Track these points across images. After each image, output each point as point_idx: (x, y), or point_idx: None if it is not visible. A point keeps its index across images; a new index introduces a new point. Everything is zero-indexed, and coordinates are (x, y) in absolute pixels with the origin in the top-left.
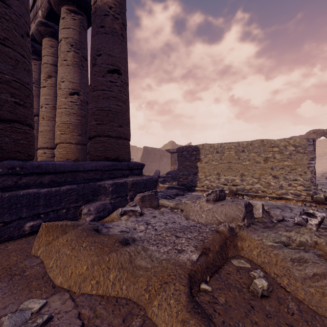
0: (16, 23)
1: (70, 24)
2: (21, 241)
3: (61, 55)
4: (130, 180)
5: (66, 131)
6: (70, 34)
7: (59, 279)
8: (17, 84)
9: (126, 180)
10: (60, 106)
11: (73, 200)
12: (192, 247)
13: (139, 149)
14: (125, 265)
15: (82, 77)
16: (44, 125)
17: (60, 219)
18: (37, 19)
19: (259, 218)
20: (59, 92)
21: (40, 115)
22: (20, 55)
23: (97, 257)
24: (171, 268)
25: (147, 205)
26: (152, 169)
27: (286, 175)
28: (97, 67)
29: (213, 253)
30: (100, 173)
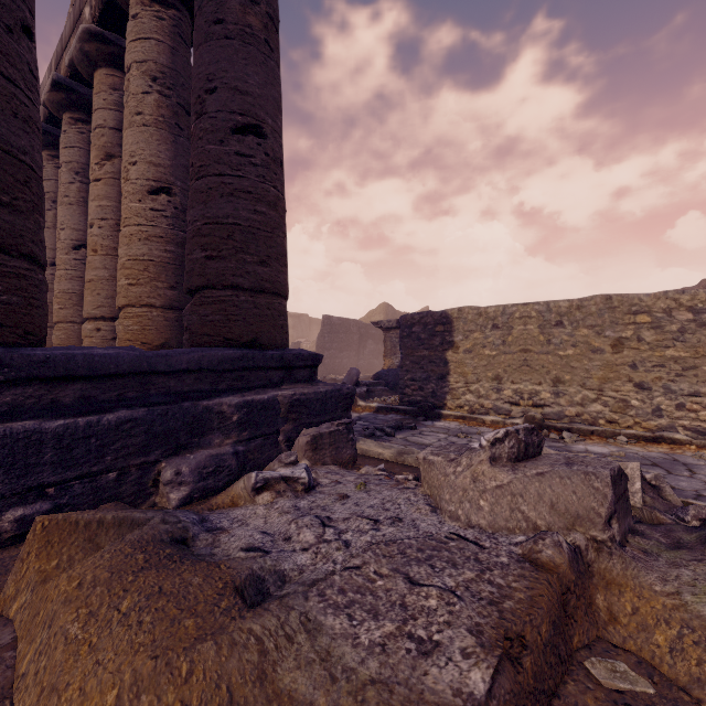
0: None
1: (151, 29)
2: None
3: (129, 103)
4: (284, 395)
5: (141, 277)
6: (150, 54)
7: None
8: None
9: (277, 395)
10: (127, 220)
11: (138, 446)
12: (466, 633)
13: (314, 323)
14: (242, 693)
15: (177, 152)
16: (97, 266)
17: (102, 497)
18: (80, 25)
19: (644, 512)
20: (125, 189)
21: (89, 243)
22: (1, 78)
23: (154, 657)
24: None
25: (328, 457)
26: (342, 367)
27: (670, 382)
28: (207, 119)
29: (534, 651)
30: (211, 377)
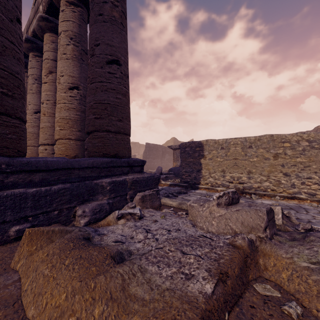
0: (4, 6)
1: (70, 16)
2: (4, 248)
3: (60, 49)
4: (129, 178)
5: (65, 126)
6: (69, 27)
7: (31, 310)
8: (4, 72)
9: (126, 178)
10: (59, 101)
11: (66, 200)
12: (205, 271)
13: (142, 146)
14: (116, 295)
15: (81, 71)
16: (45, 121)
17: (51, 222)
18: (38, 14)
19: (281, 226)
20: (58, 87)
21: (41, 111)
22: (8, 42)
23: (80, 281)
24: (178, 307)
25: (148, 205)
26: (154, 166)
27: (299, 173)
28: (95, 57)
29: (232, 278)
30: (97, 170)
